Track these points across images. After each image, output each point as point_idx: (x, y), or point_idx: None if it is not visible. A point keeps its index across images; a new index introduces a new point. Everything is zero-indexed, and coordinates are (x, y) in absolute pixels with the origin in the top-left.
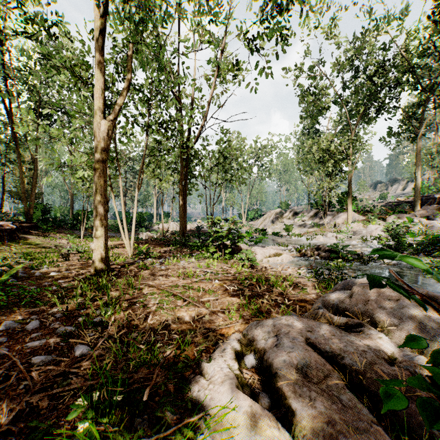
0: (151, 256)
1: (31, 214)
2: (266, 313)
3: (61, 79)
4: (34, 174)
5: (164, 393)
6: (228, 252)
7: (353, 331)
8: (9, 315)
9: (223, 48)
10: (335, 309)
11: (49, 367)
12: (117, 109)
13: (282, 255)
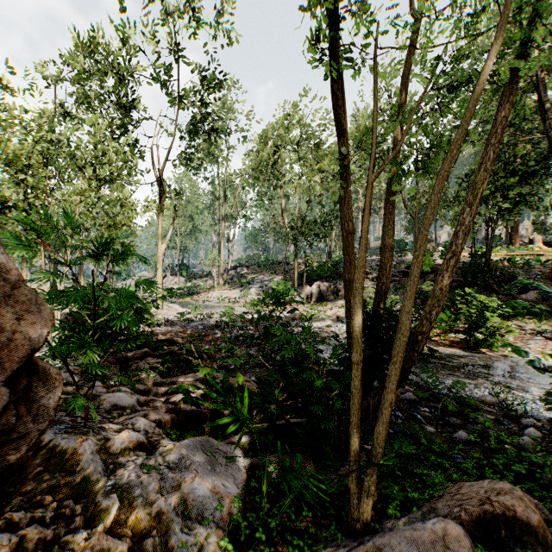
0: None
1: None
2: None
3: None
4: None
5: None
6: None
7: None
8: None
9: None
10: None
11: None
12: None
13: None
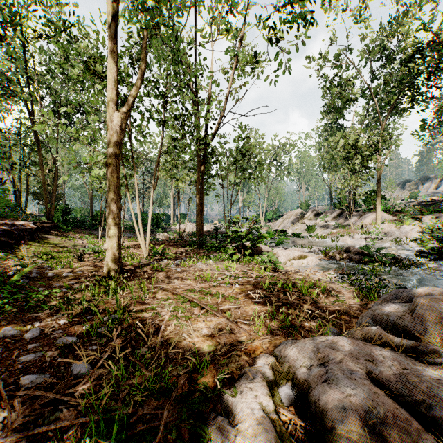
0: (167, 257)
1: (52, 215)
2: (300, 327)
3: (75, 73)
4: (55, 176)
5: (176, 440)
6: (248, 254)
7: (427, 361)
8: (11, 320)
9: (242, 37)
10: (392, 326)
11: (37, 392)
12: (131, 101)
13: (308, 257)
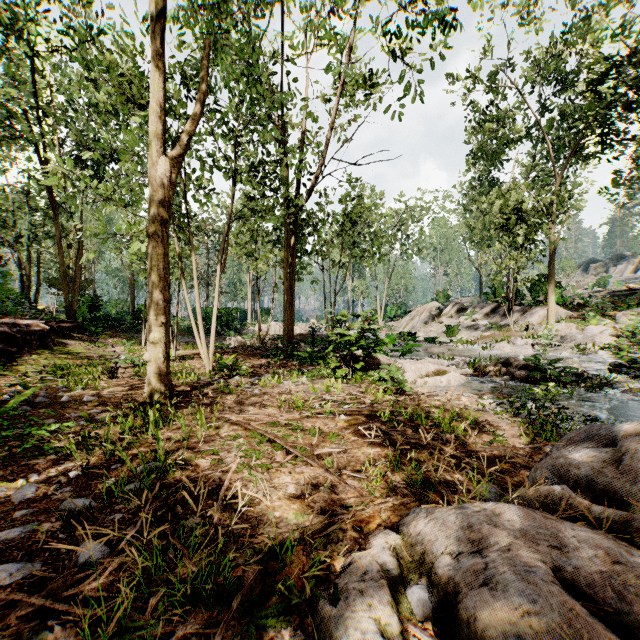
0: (239, 372)
1: (74, 310)
2: (440, 485)
3: (102, 99)
4: (78, 253)
5: None
6: (359, 368)
7: None
8: None
9: (351, 48)
10: (586, 485)
11: (17, 595)
12: (185, 140)
13: (449, 373)
